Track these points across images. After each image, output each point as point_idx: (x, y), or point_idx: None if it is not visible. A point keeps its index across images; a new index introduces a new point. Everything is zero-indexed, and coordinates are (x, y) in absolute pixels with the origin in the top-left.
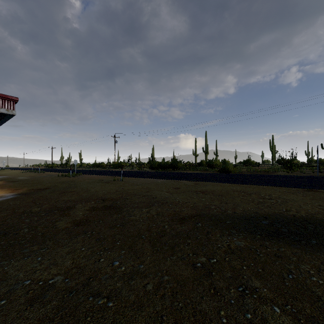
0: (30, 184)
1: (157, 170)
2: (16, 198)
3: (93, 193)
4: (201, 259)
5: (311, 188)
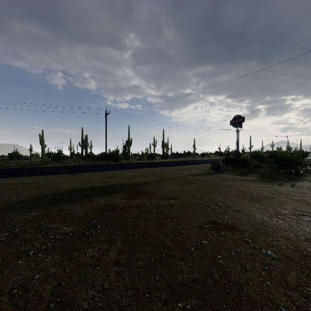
0: None
1: None
2: None
3: None
4: (3, 235)
5: (75, 173)
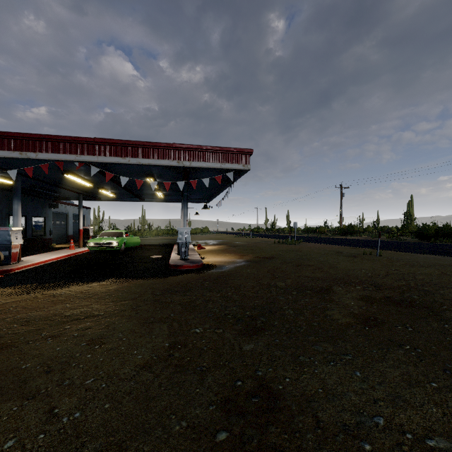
0: (251, 250)
1: (435, 241)
2: (249, 266)
3: (346, 272)
4: None
5: None
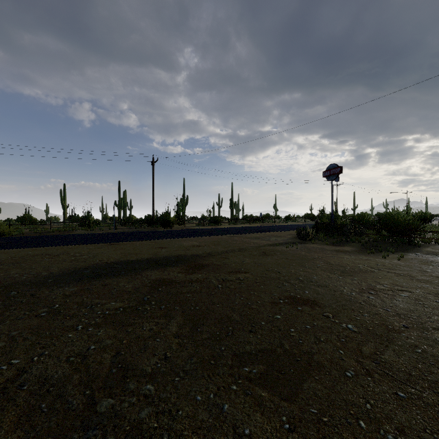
0: None
1: None
2: None
3: None
4: (42, 311)
5: (113, 242)
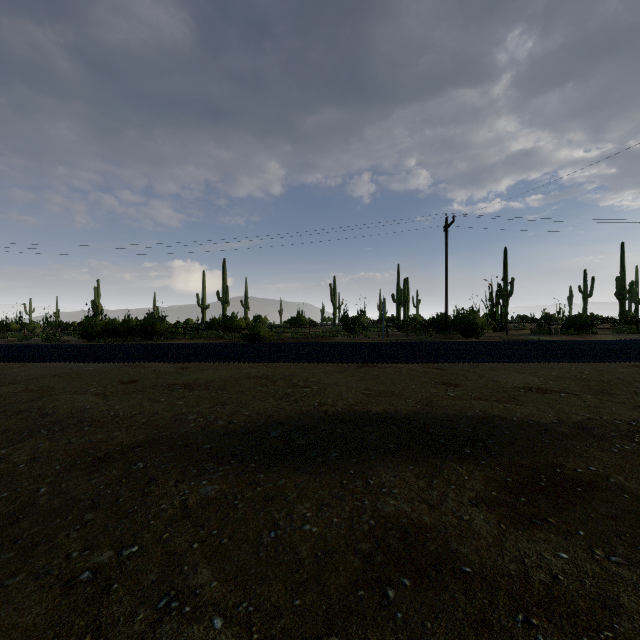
0: None
1: (100, 341)
2: None
3: None
4: (100, 557)
5: (366, 362)
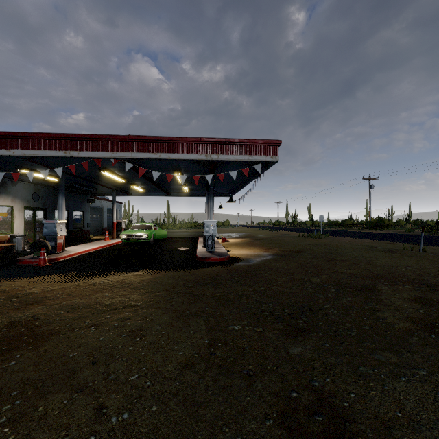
0: (275, 243)
1: None
2: (276, 260)
3: (388, 269)
4: None
5: None
